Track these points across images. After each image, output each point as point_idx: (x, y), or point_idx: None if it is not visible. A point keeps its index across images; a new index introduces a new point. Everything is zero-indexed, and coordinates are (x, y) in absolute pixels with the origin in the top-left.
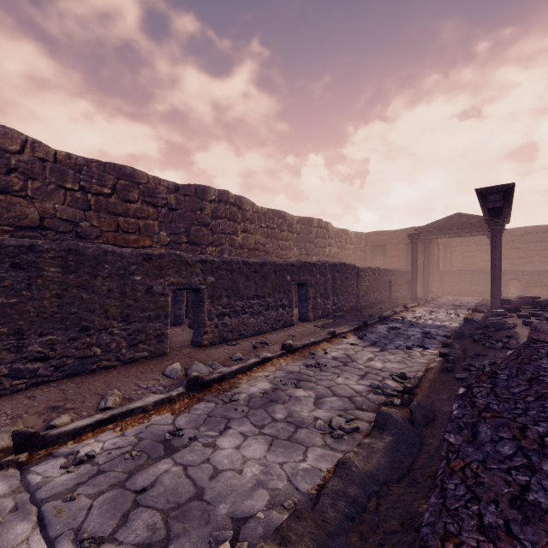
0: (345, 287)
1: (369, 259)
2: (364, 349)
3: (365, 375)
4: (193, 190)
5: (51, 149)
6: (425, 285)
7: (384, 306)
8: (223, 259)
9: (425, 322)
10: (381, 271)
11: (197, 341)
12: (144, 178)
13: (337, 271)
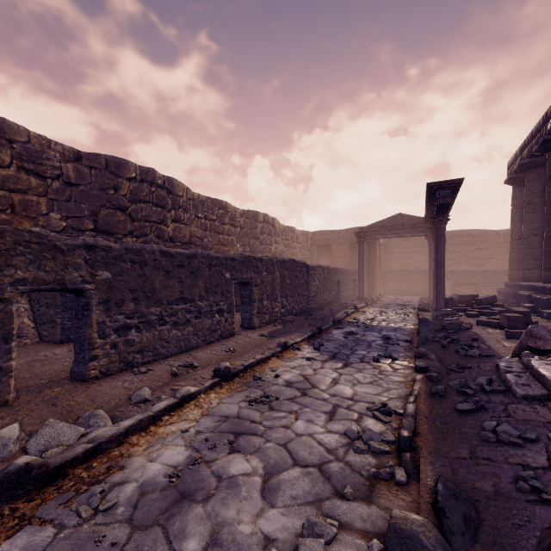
0: (295, 287)
1: (315, 258)
2: (324, 366)
3: (333, 411)
4: (102, 162)
5: None
6: (369, 285)
7: (334, 307)
8: (128, 245)
9: (380, 324)
10: (330, 269)
11: (78, 371)
12: (21, 135)
13: (286, 269)
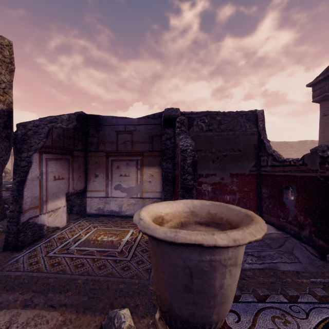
0: None
1: None
2: None
3: None
4: (302, 142)
5: (274, 142)
6: None
7: None
8: None
9: None
10: None
11: None
12: (290, 143)
13: None
